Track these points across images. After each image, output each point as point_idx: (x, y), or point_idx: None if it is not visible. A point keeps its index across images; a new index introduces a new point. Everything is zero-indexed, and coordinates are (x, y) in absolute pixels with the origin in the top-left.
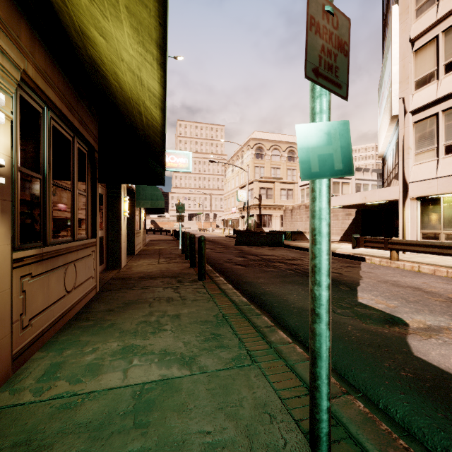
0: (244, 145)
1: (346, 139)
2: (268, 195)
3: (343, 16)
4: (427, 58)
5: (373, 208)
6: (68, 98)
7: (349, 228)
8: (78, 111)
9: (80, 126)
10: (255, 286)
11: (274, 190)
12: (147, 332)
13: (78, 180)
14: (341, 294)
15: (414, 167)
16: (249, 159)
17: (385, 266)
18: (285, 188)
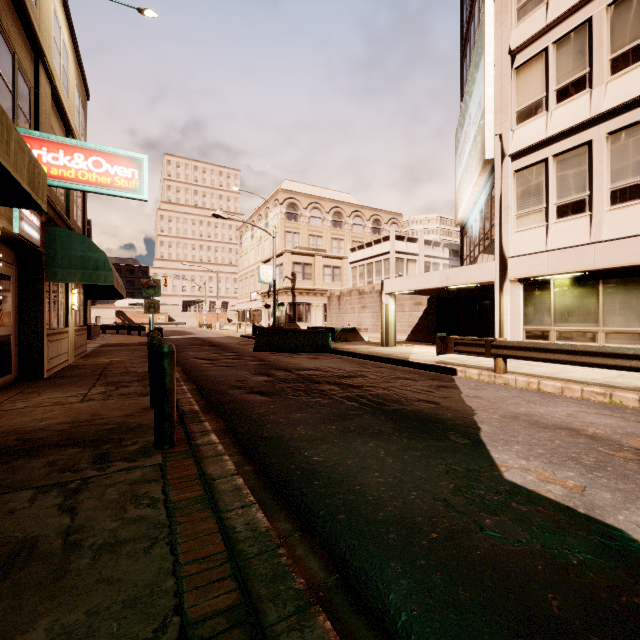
0: (270, 198)
1: None
2: (305, 275)
3: None
4: (533, 79)
5: (450, 295)
6: None
7: (419, 323)
8: None
9: None
10: (288, 450)
11: (314, 267)
12: None
13: None
14: (463, 458)
15: (515, 236)
16: (277, 220)
17: (491, 383)
18: (330, 265)
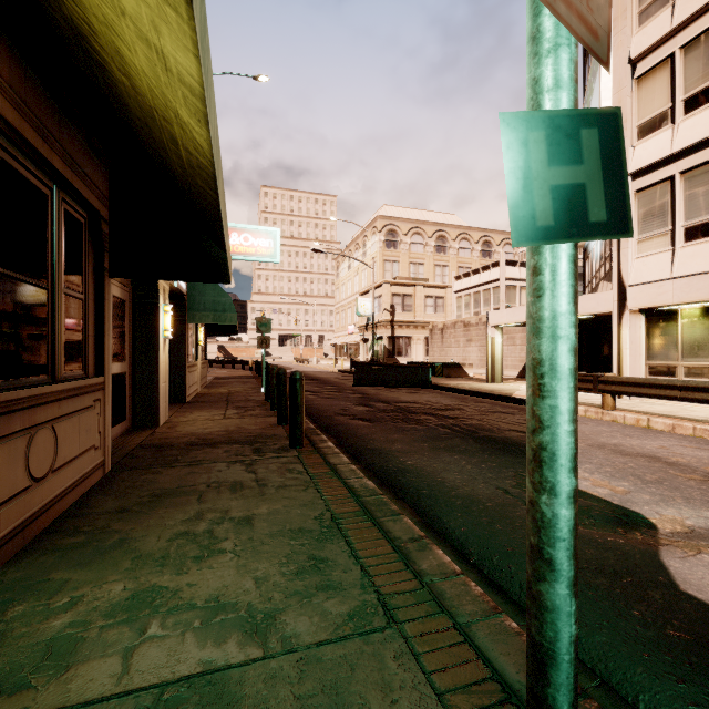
0: (368, 226)
1: (615, 151)
2: (405, 306)
3: None
4: (657, 89)
5: None
6: (38, 112)
7: None
8: (61, 141)
9: (66, 168)
10: (387, 457)
11: (415, 298)
12: (186, 556)
13: (65, 270)
14: None
15: (636, 262)
16: (376, 248)
17: (595, 419)
18: (432, 296)
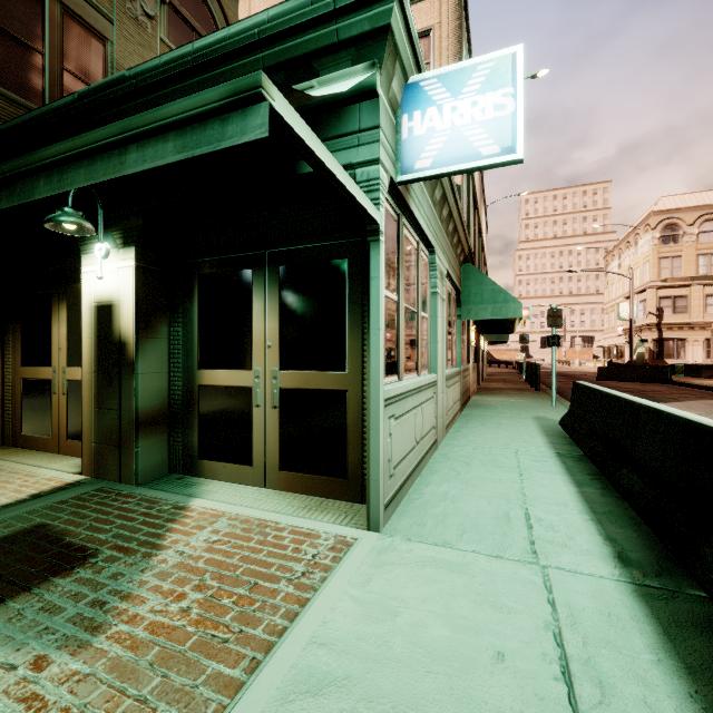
0: (639, 224)
1: (559, 338)
2: (676, 308)
3: (560, 310)
4: None
5: None
6: None
7: None
8: None
9: None
10: None
11: (690, 298)
12: (508, 397)
13: None
14: None
15: None
16: (648, 247)
17: None
18: None
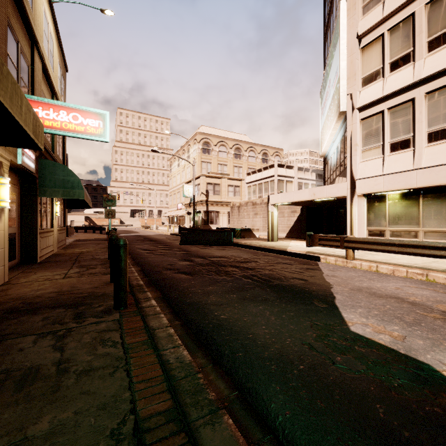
0: (191, 138)
1: None
2: (215, 191)
3: None
4: (373, 55)
5: (316, 206)
6: None
7: (294, 225)
8: None
9: None
10: (204, 311)
11: (221, 186)
12: None
13: None
14: (323, 317)
15: (361, 164)
16: (196, 153)
17: (344, 267)
18: (232, 185)
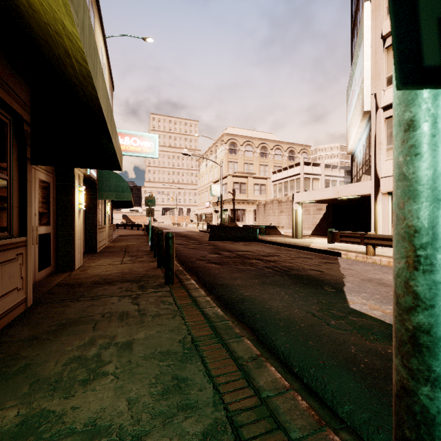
0: (218, 140)
1: None
2: (241, 190)
3: None
4: None
5: (342, 203)
6: None
7: (320, 222)
8: None
9: None
10: (231, 290)
11: (247, 185)
12: (75, 379)
13: None
14: (329, 297)
15: (385, 162)
16: (223, 154)
17: (363, 262)
18: (258, 183)
